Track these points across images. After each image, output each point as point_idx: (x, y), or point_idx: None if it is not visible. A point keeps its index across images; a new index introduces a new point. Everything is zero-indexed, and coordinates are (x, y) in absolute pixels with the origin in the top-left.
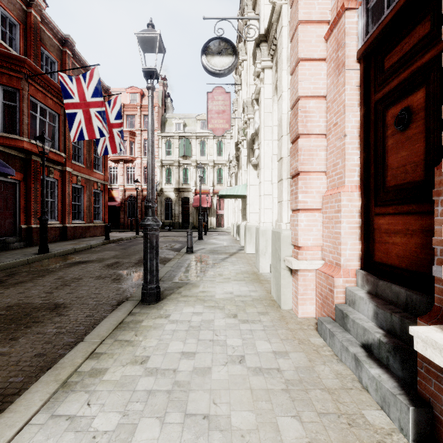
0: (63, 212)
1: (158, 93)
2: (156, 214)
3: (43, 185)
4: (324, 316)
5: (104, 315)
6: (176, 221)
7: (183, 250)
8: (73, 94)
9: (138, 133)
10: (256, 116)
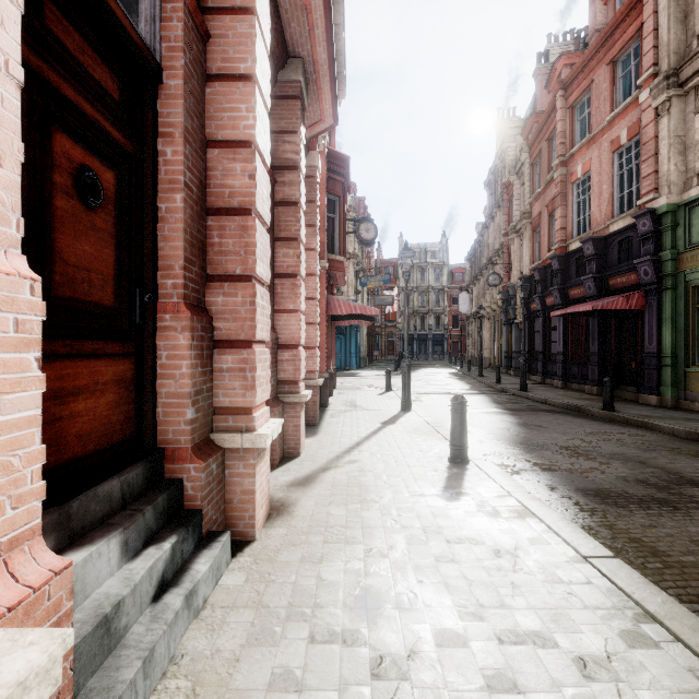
0: None
1: None
2: None
3: None
4: None
5: None
6: None
7: None
8: None
9: None
10: None
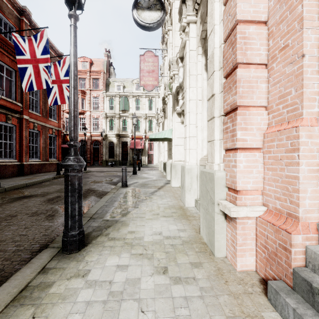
0: (20, 152)
1: (103, 62)
2: (102, 154)
3: None
4: (272, 276)
5: (17, 268)
6: (117, 159)
7: (119, 184)
8: (25, 52)
9: (88, 92)
10: (180, 72)
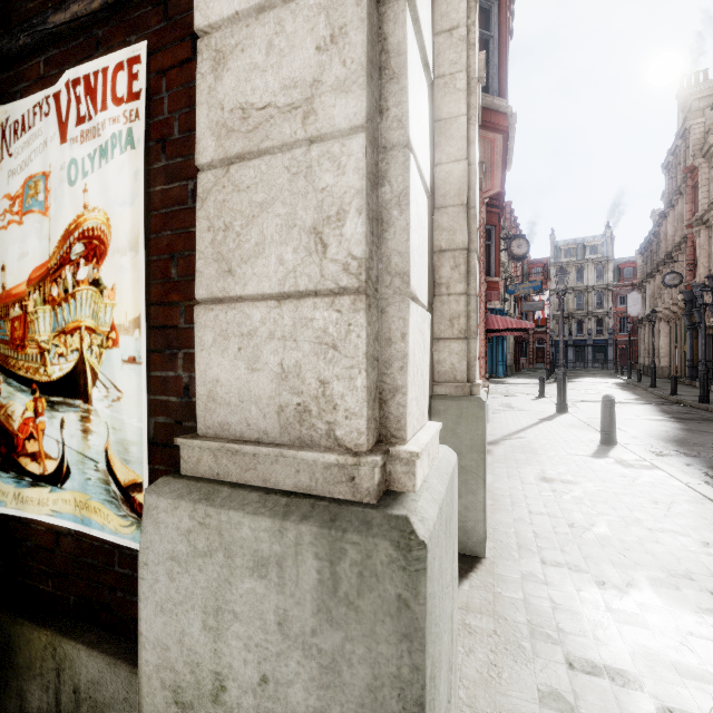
0: None
1: None
2: None
3: None
4: None
5: None
6: None
7: None
8: None
9: None
10: None
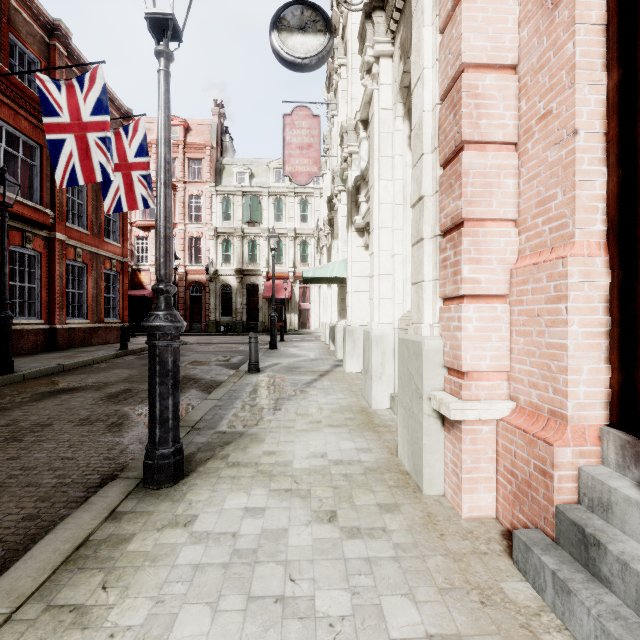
0: (50, 306)
1: (210, 126)
2: (208, 309)
3: (3, 259)
4: (524, 523)
5: (63, 513)
6: (238, 319)
7: (243, 367)
8: (61, 110)
9: (180, 187)
10: (362, 149)
